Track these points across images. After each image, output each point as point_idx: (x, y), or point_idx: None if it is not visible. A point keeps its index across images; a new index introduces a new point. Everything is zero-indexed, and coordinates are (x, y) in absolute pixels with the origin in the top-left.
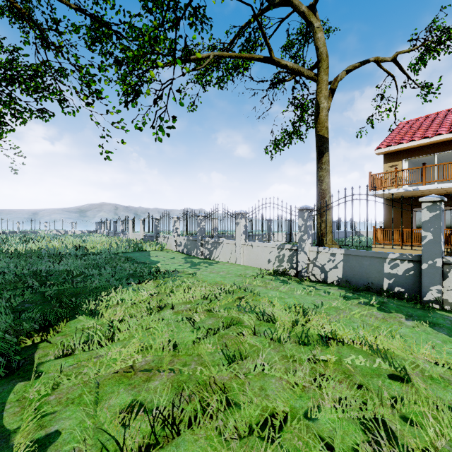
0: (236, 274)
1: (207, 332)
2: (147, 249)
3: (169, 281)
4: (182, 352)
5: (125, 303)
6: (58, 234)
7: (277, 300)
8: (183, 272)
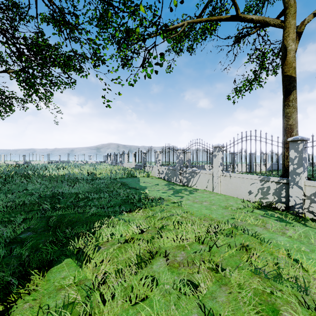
0: (220, 205)
1: None
2: (137, 176)
3: (158, 212)
4: None
5: (114, 240)
6: (82, 163)
7: (298, 255)
8: (168, 200)
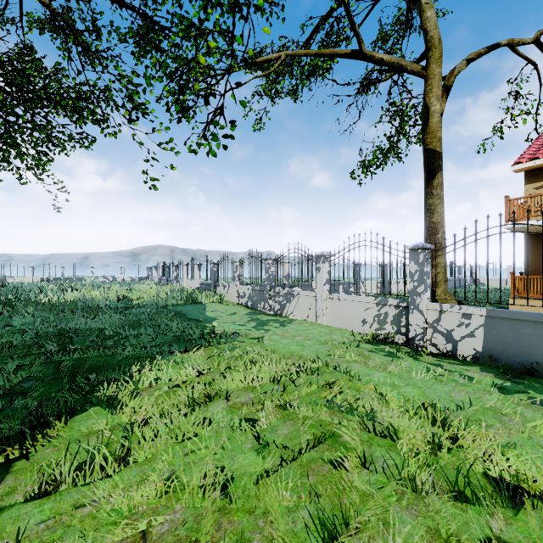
0: (318, 340)
1: (281, 459)
2: (202, 301)
3: (226, 350)
4: (237, 502)
5: (160, 385)
6: (106, 281)
7: (388, 390)
8: (246, 335)
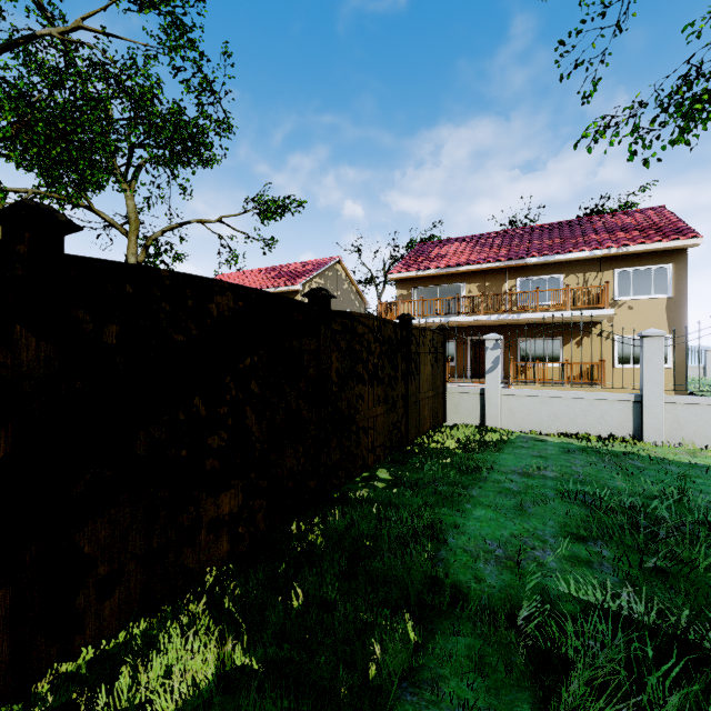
0: None
1: None
2: None
3: None
4: None
5: None
6: None
7: None
8: None
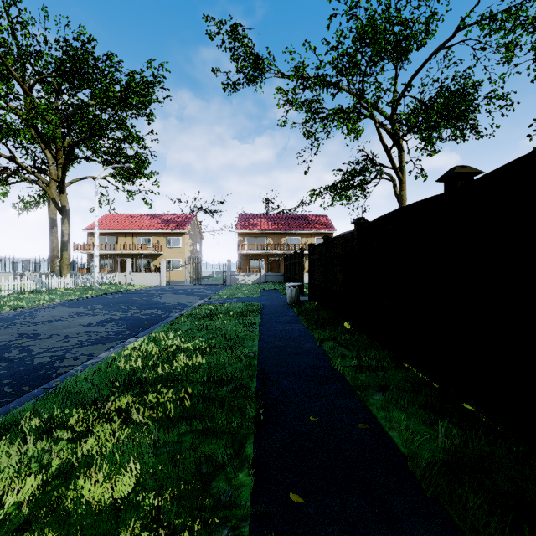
0: None
1: None
2: None
3: None
4: None
5: None
6: None
7: None
8: None
